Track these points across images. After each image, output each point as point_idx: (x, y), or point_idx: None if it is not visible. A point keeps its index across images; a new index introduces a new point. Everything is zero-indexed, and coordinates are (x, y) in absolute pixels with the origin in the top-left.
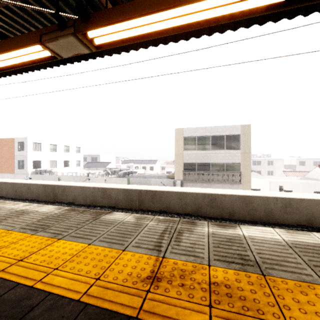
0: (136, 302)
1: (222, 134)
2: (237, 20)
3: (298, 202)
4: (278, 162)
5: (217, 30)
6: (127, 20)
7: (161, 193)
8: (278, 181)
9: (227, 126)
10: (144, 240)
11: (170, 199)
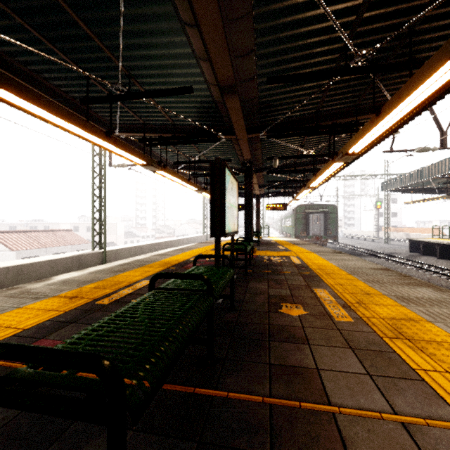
0: (86, 300)
1: None
2: None
3: (29, 267)
4: None
5: None
6: (22, 99)
7: None
8: None
9: None
10: (13, 303)
11: None
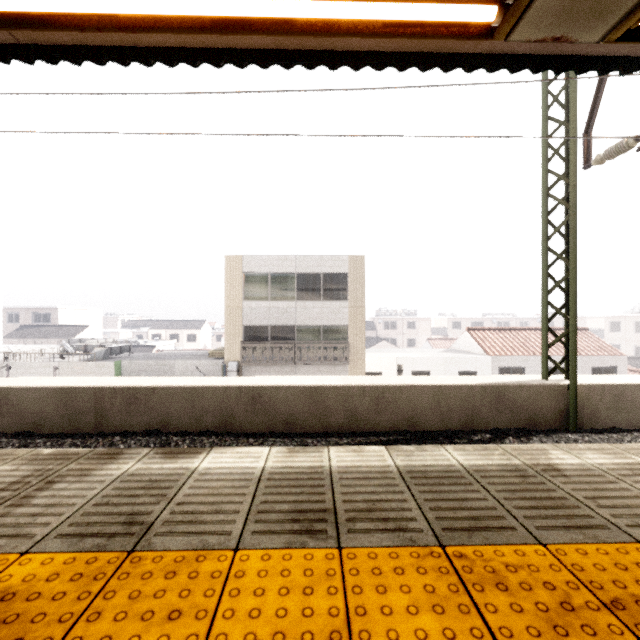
0: None
1: (317, 272)
2: (244, 49)
3: (395, 393)
4: (422, 323)
5: (206, 59)
6: None
7: (148, 392)
8: (410, 357)
9: (325, 257)
10: None
11: (170, 403)
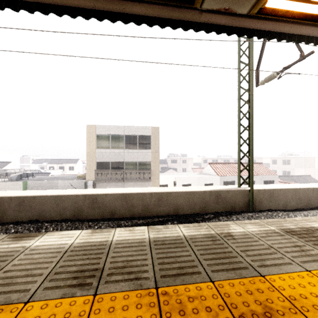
0: None
1: (135, 134)
2: (75, 7)
3: (167, 195)
4: (189, 160)
5: (52, 10)
6: None
7: (31, 198)
8: (181, 177)
9: (139, 127)
10: None
11: (44, 204)
